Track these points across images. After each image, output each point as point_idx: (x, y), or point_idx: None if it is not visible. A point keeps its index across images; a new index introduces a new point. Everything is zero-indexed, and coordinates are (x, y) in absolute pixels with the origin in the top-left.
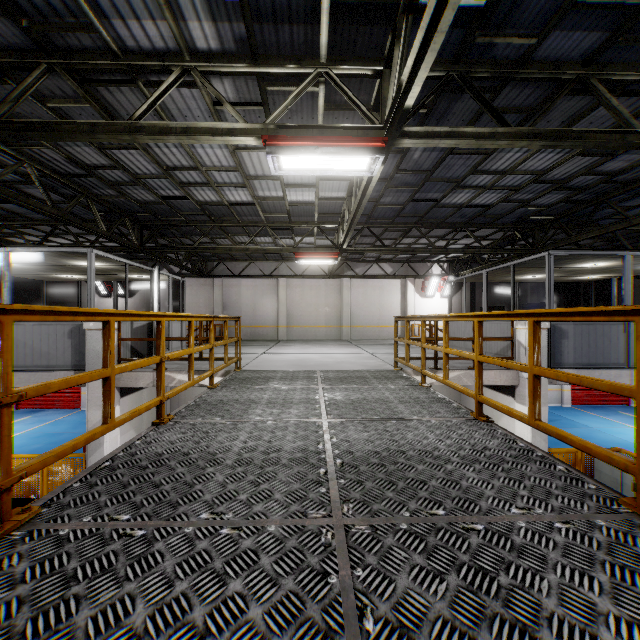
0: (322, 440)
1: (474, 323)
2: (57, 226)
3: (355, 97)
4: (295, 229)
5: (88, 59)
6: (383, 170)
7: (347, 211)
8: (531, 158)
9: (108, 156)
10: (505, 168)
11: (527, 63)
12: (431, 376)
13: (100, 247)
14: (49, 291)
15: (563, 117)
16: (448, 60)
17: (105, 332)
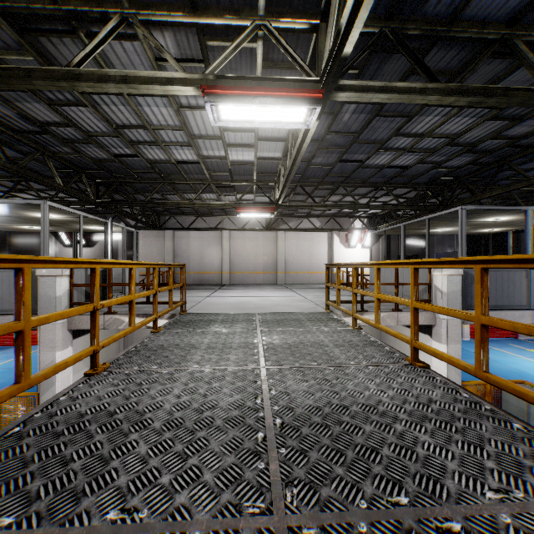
0: (260, 392)
1: (396, 270)
2: (19, 182)
3: (292, 50)
4: (236, 187)
5: (25, 4)
6: (315, 131)
7: (283, 170)
8: (448, 122)
9: (59, 113)
10: (424, 131)
11: (455, 23)
12: (362, 320)
13: (59, 201)
14: (18, 241)
15: (481, 81)
16: (381, 17)
17: (18, 281)
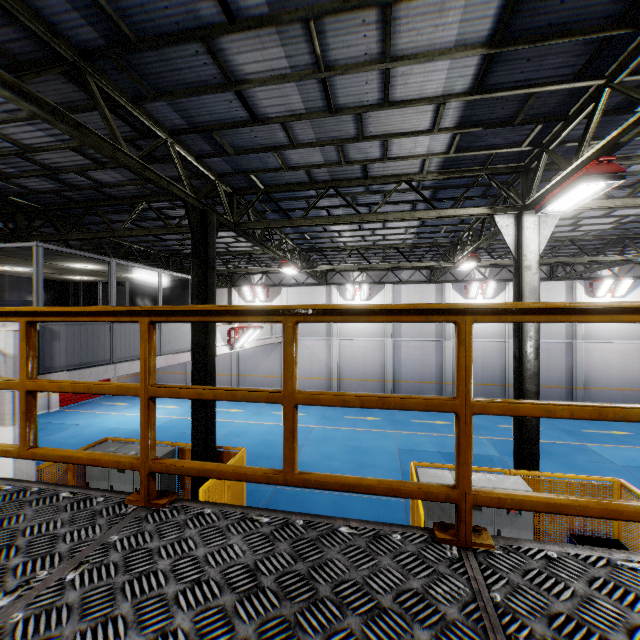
0: None
1: None
2: None
3: None
4: None
5: None
6: None
7: None
8: (16, 124)
9: None
10: None
11: None
12: None
13: None
14: None
15: (57, 98)
16: None
17: None
